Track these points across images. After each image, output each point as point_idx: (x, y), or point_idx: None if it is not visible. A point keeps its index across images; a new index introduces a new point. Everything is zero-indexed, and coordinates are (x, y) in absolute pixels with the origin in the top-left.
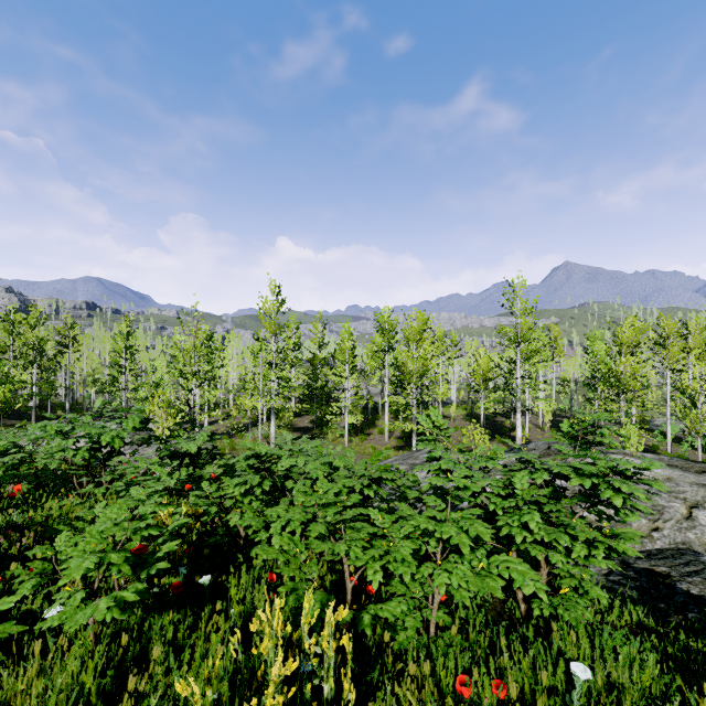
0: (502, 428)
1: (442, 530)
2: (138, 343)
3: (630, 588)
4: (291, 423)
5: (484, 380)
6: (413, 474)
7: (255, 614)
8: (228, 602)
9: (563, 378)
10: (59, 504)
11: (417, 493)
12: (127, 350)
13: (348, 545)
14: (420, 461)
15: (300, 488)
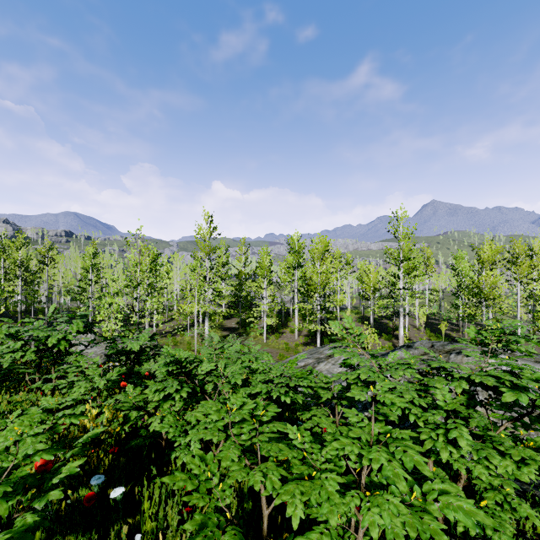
0: (387, 328)
1: (371, 456)
2: (102, 262)
3: (533, 486)
4: (222, 324)
5: (373, 290)
6: (325, 376)
7: (166, 535)
8: (141, 516)
9: (433, 289)
10: (10, 399)
11: (330, 395)
12: (93, 267)
13: (264, 472)
14: (324, 356)
15: (212, 405)
